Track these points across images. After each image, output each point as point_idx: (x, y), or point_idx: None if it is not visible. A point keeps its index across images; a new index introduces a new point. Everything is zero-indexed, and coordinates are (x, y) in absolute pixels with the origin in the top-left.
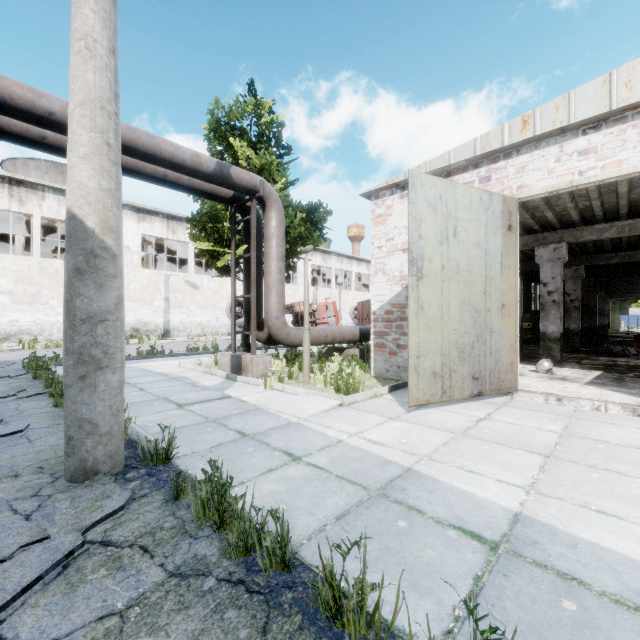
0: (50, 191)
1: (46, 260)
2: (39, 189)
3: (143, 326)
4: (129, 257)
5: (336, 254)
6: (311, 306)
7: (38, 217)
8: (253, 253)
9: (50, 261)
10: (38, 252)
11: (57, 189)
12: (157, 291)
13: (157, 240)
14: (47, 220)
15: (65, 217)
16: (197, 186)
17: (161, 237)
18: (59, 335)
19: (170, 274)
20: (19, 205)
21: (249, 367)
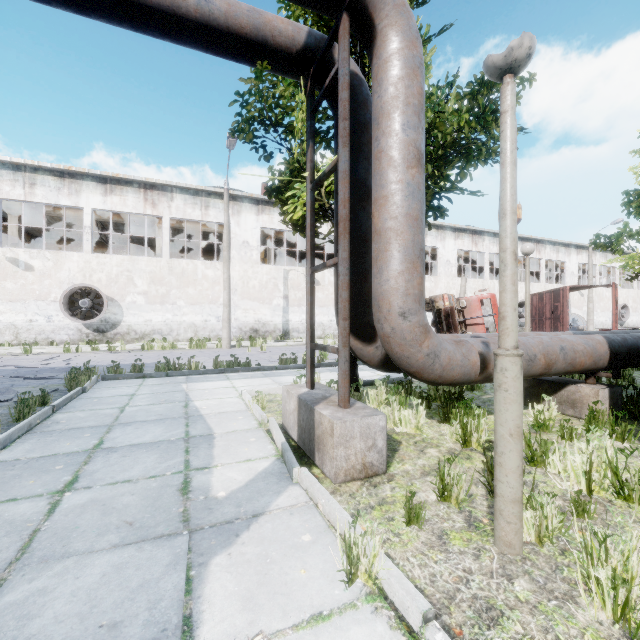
0: (177, 191)
1: (174, 260)
2: (168, 190)
3: (262, 326)
4: (248, 253)
5: (490, 234)
6: (458, 301)
7: (167, 218)
8: (341, 151)
9: (177, 261)
10: (167, 253)
11: (183, 189)
12: (276, 288)
13: (279, 234)
14: (181, 223)
15: (190, 216)
16: (220, 21)
17: (280, 229)
18: (185, 335)
19: (289, 269)
20: (152, 208)
21: (326, 444)
